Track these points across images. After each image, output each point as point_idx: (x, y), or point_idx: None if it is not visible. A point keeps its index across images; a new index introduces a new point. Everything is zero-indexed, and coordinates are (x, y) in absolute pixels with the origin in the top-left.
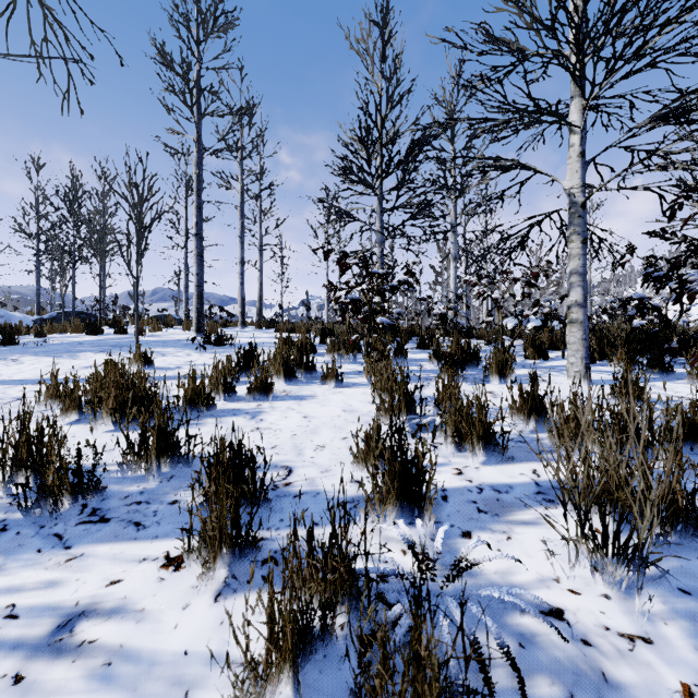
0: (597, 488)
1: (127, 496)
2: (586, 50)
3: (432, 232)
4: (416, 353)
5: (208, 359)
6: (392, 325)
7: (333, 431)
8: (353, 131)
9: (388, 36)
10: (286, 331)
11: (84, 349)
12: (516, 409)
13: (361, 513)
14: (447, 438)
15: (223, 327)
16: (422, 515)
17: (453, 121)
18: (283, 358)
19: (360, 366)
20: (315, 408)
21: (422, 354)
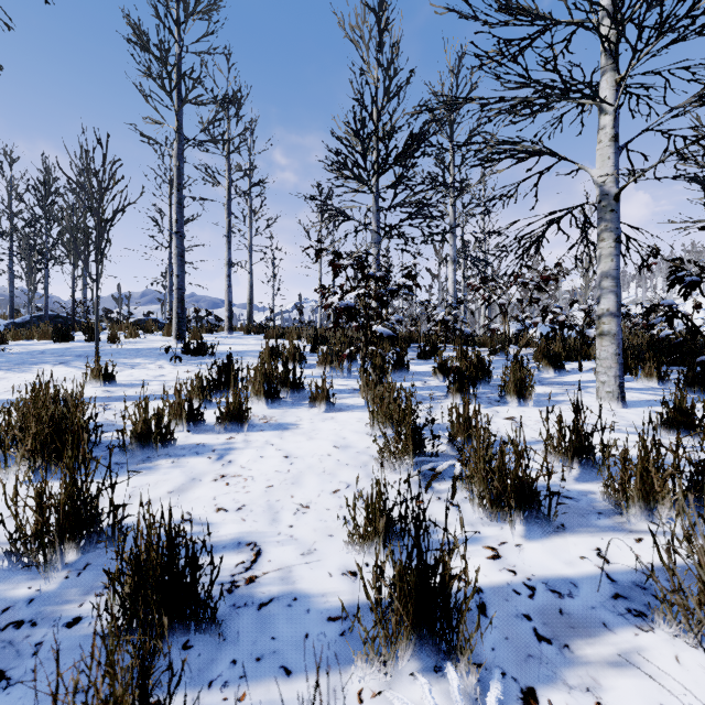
0: (697, 585)
1: (5, 609)
2: (627, 9)
3: (431, 233)
4: (417, 365)
5: (182, 372)
6: (393, 337)
7: (320, 479)
8: (348, 122)
9: (385, 23)
10: (276, 337)
11: (43, 360)
12: (552, 448)
13: (359, 659)
14: (473, 498)
15: (208, 333)
16: (455, 657)
17: (462, 101)
18: (265, 373)
19: (355, 382)
20: (300, 442)
21: (424, 366)
